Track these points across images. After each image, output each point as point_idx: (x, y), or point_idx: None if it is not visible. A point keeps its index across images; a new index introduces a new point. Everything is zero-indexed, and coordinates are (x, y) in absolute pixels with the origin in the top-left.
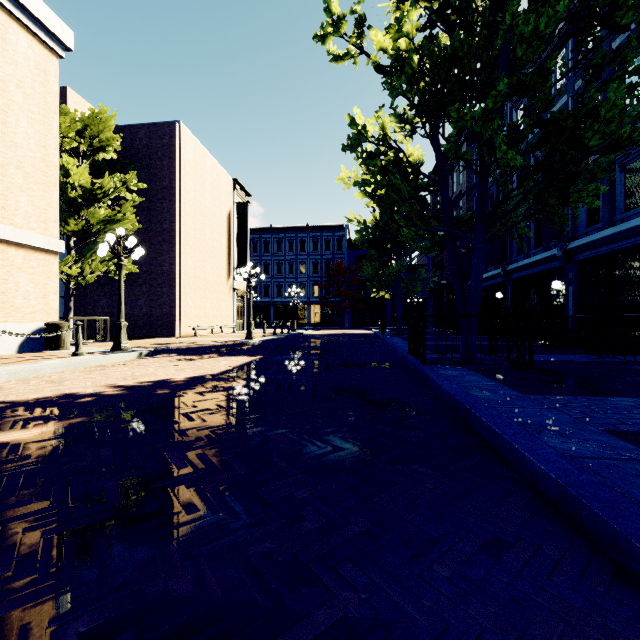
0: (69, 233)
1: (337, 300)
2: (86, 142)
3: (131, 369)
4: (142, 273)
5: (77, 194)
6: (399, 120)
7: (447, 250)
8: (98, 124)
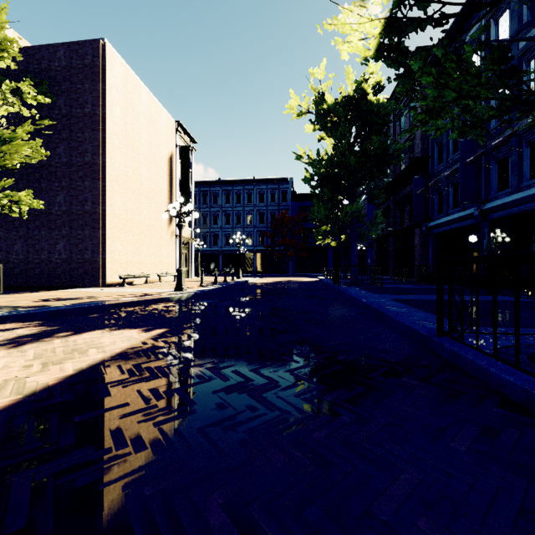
0: None
1: (282, 249)
2: None
3: None
4: (61, 213)
5: None
6: None
7: None
8: None
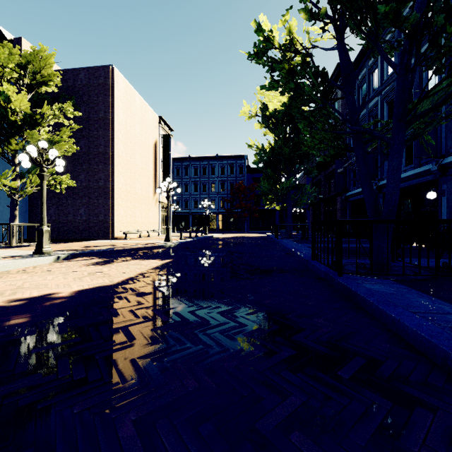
0: (12, 152)
1: (239, 211)
2: (29, 76)
3: (29, 277)
4: (82, 188)
5: (16, 117)
6: (309, 16)
7: (355, 155)
8: (39, 61)
